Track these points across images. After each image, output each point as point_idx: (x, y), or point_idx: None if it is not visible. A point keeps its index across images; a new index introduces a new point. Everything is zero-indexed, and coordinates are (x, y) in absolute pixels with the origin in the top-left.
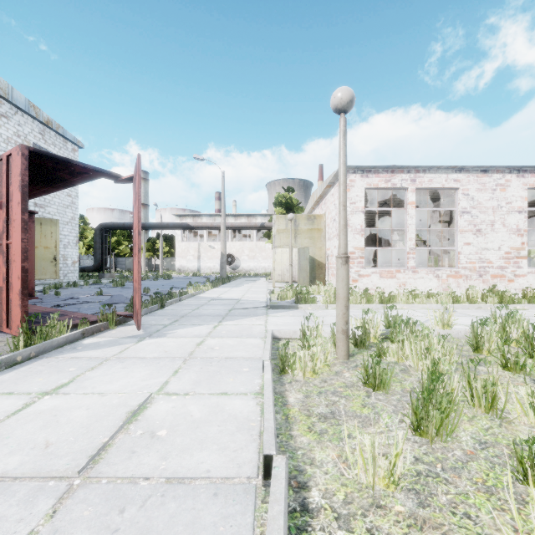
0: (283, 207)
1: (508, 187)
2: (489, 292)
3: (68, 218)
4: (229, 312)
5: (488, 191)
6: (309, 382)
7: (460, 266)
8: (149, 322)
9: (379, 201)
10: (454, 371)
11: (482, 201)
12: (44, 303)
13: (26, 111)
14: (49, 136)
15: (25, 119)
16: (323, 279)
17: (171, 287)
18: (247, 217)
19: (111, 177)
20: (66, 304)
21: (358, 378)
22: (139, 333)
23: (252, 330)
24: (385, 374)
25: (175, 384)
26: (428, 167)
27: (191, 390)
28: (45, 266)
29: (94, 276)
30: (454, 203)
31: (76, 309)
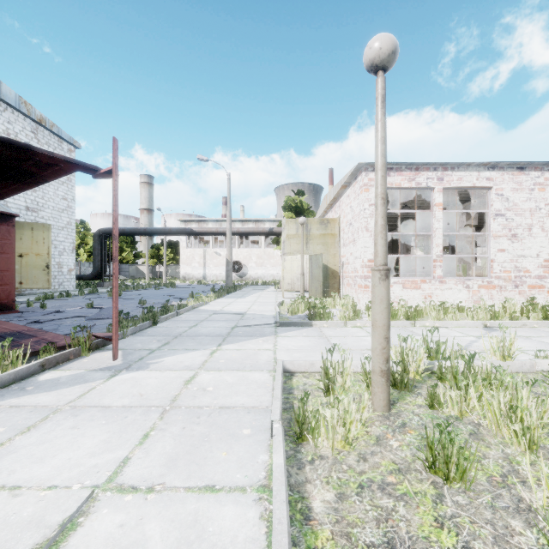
0: (293, 212)
1: (548, 187)
2: (531, 306)
3: (64, 223)
4: (231, 330)
5: (525, 191)
6: (341, 460)
7: (493, 275)
8: (133, 345)
9: (399, 204)
10: (548, 436)
11: (518, 202)
12: (23, 318)
13: (16, 108)
14: (43, 135)
15: (15, 117)
16: (338, 289)
17: (168, 300)
18: (255, 222)
19: (88, 170)
20: (46, 320)
21: (412, 451)
22: (115, 364)
23: (258, 358)
24: (465, 458)
25: (137, 466)
26: (457, 164)
27: (159, 480)
28: (37, 274)
29: (92, 284)
30: (483, 205)
31: (55, 326)
